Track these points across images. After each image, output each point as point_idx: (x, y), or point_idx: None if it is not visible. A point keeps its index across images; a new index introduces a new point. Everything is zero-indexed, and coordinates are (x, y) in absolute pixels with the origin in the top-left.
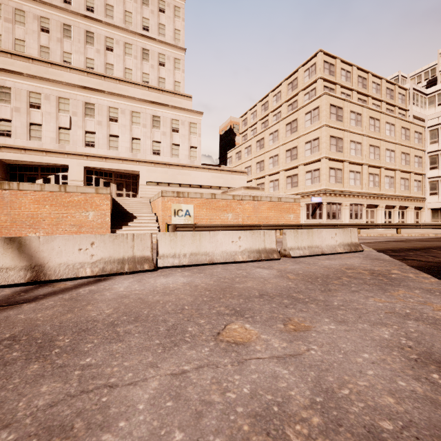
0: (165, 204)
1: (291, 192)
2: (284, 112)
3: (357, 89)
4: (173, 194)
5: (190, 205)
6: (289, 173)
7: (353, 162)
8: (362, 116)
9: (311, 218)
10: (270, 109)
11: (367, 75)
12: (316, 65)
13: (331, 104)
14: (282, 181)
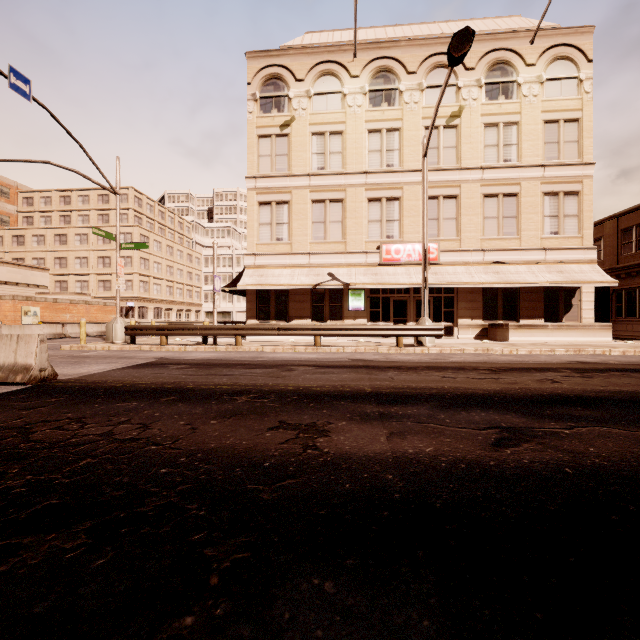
0: (16, 307)
1: (104, 295)
2: (94, 219)
3: (159, 220)
4: (24, 298)
5: (38, 307)
6: (101, 277)
7: (156, 278)
8: (162, 244)
9: (125, 318)
10: (74, 207)
11: (165, 210)
12: (129, 197)
13: (141, 234)
14: (93, 283)
